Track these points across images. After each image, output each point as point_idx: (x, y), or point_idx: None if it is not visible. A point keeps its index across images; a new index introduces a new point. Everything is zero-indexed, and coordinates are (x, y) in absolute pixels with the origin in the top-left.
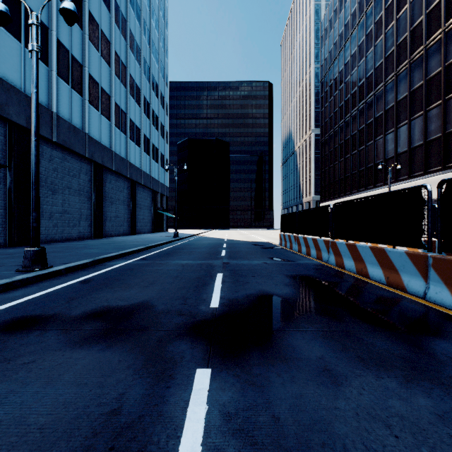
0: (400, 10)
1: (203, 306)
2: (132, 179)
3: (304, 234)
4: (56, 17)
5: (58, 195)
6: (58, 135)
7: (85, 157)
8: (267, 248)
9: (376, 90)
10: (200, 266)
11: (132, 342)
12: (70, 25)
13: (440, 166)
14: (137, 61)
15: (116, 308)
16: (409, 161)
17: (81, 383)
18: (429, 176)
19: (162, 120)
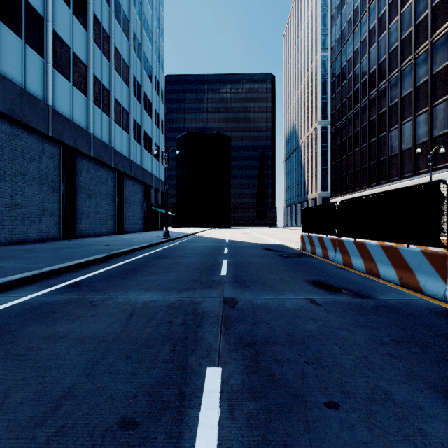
0: None
1: None
2: (118, 169)
3: (357, 236)
4: None
5: (5, 182)
6: (2, 101)
7: (49, 136)
8: (289, 257)
9: (403, 65)
10: (168, 319)
11: None
12: None
13: None
14: (125, 33)
15: None
16: None
17: None
18: None
19: (157, 107)
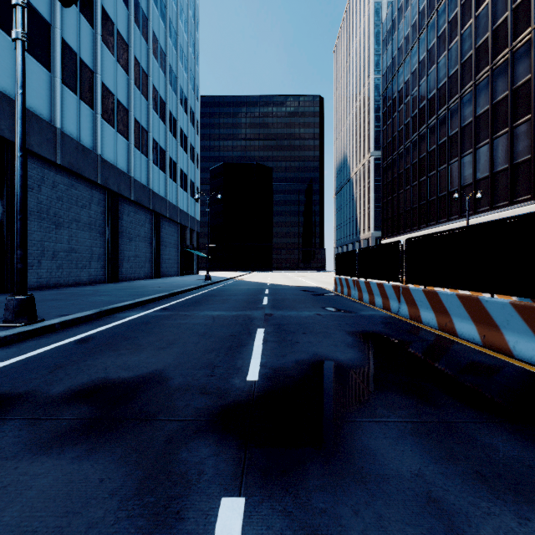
0: (480, 5)
1: (237, 378)
2: (155, 211)
3: (366, 277)
4: (60, 11)
5: (64, 229)
6: (64, 156)
7: (97, 183)
8: (319, 295)
9: (450, 103)
10: (235, 319)
11: (127, 442)
12: (66, 7)
13: (530, 194)
14: (161, 68)
15: (116, 383)
16: (491, 188)
17: (27, 529)
18: (515, 206)
19: (192, 140)
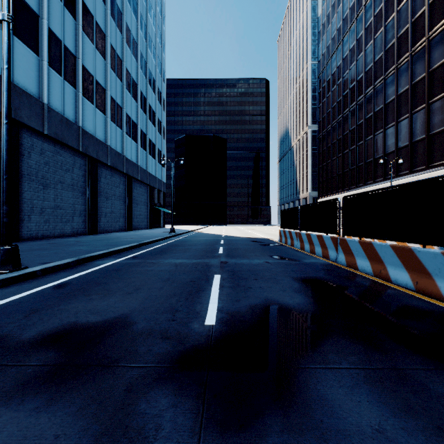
0: (401, 1)
1: (196, 323)
2: (128, 175)
3: (307, 230)
4: (47, 5)
5: (50, 189)
6: (50, 127)
7: (79, 151)
8: (267, 245)
9: (376, 84)
10: (195, 266)
11: (87, 391)
12: None
13: (443, 160)
14: (133, 55)
15: (84, 327)
16: (410, 155)
17: None
18: (432, 170)
19: (159, 116)
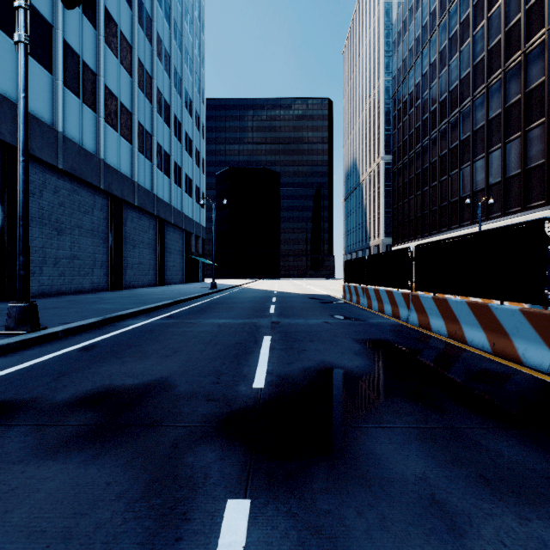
0: (493, 6)
1: (243, 385)
2: (159, 217)
3: (375, 284)
4: (62, 12)
5: (66, 236)
6: (66, 160)
7: (100, 188)
8: (327, 303)
9: (462, 107)
10: (241, 327)
11: (133, 447)
12: (69, 9)
13: (543, 200)
14: (166, 70)
15: (121, 390)
16: (503, 194)
17: (36, 529)
18: (529, 212)
19: (197, 144)
